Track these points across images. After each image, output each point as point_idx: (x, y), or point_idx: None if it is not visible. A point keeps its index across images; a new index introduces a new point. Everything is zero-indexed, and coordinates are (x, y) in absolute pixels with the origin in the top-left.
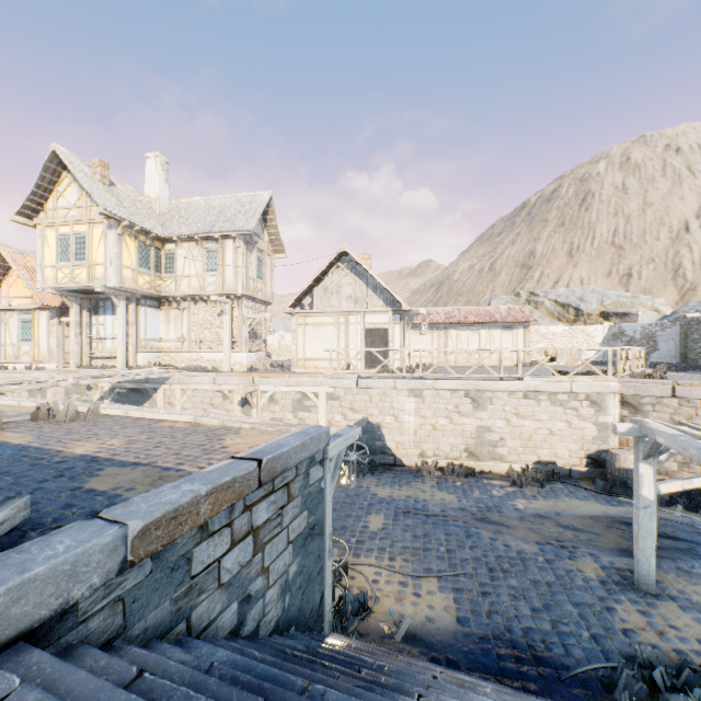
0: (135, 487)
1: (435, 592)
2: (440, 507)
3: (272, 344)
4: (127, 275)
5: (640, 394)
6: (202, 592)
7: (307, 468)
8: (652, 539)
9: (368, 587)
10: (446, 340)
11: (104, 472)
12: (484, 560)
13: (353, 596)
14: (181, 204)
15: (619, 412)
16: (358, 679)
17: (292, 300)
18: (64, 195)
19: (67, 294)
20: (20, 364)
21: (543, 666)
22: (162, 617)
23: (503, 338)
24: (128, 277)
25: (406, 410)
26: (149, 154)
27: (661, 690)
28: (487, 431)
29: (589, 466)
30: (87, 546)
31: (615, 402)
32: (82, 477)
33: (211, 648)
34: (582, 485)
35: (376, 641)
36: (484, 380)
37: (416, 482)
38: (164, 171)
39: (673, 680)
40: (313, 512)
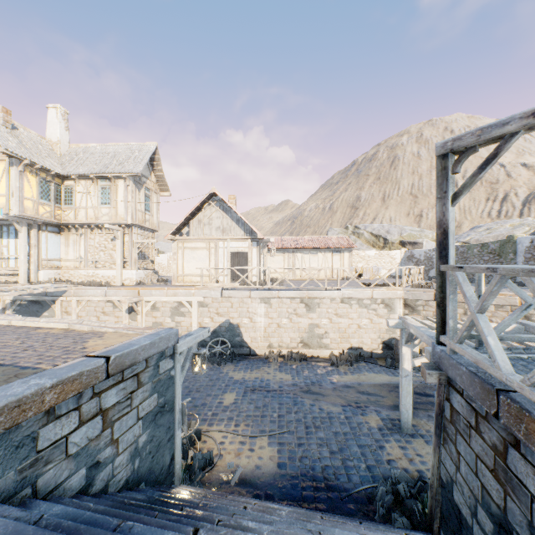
0: None
1: (265, 446)
2: (279, 384)
3: (162, 263)
4: (28, 205)
5: (415, 299)
6: (48, 462)
7: (157, 361)
8: (410, 397)
9: (216, 448)
10: (294, 260)
11: None
12: (304, 420)
13: (201, 455)
14: (79, 148)
15: (403, 311)
16: (176, 515)
17: (173, 229)
18: None
19: None
20: None
21: (332, 491)
22: (6, 485)
23: (334, 259)
24: (29, 207)
25: (259, 313)
26: (50, 105)
27: (404, 498)
28: (316, 327)
29: (384, 349)
30: None
31: (400, 304)
32: None
33: (50, 505)
34: (378, 363)
35: (215, 487)
36: (314, 290)
37: (264, 367)
38: (65, 120)
39: (411, 490)
40: (164, 394)
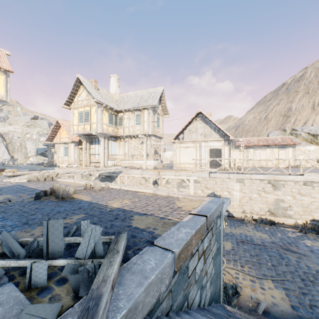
0: (156, 228)
1: (272, 288)
2: (260, 240)
3: None
4: (104, 127)
5: None
6: (190, 285)
7: (216, 219)
8: None
9: (234, 280)
10: (247, 154)
11: (135, 218)
12: (296, 273)
13: (229, 285)
14: (124, 96)
15: None
16: None
17: (175, 136)
18: (81, 95)
19: (81, 136)
20: (64, 165)
21: None
22: (181, 299)
23: (279, 153)
24: (105, 128)
25: (235, 189)
26: (111, 75)
27: None
28: (281, 201)
29: None
30: (164, 263)
31: None
32: (127, 219)
33: None
34: None
35: (247, 312)
36: (279, 175)
37: (243, 226)
38: (117, 82)
39: None
40: (218, 242)
